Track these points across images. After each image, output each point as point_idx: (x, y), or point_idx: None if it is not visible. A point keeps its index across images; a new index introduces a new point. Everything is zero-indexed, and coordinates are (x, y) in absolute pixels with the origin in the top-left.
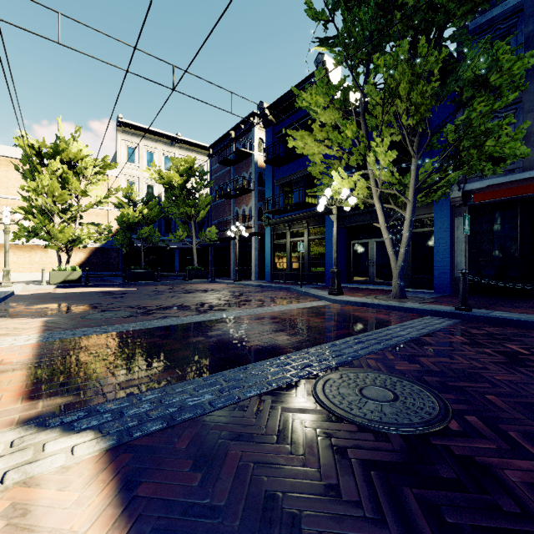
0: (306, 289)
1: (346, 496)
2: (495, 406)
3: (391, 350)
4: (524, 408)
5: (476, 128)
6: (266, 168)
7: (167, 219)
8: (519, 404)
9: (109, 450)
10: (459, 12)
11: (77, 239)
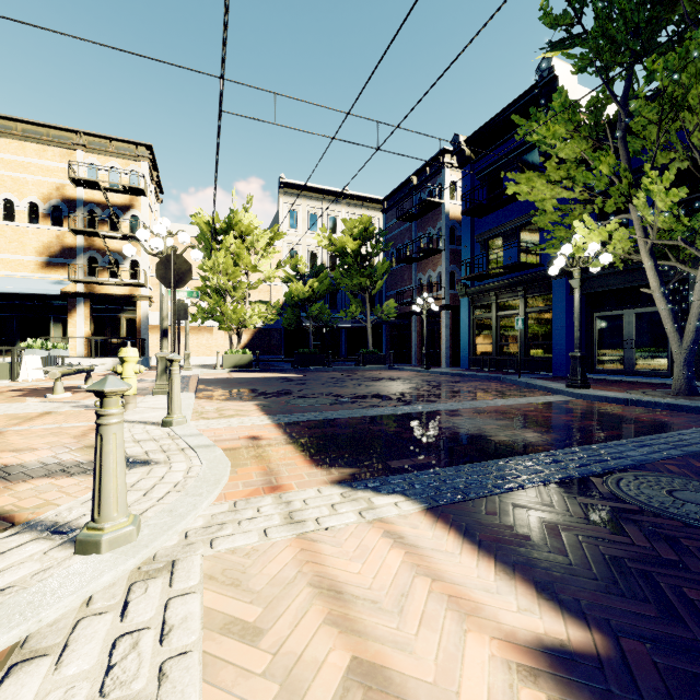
0: (528, 380)
1: (695, 570)
2: None
3: (696, 457)
4: None
5: None
6: (462, 221)
7: (332, 293)
8: None
9: (428, 510)
10: None
11: (248, 320)
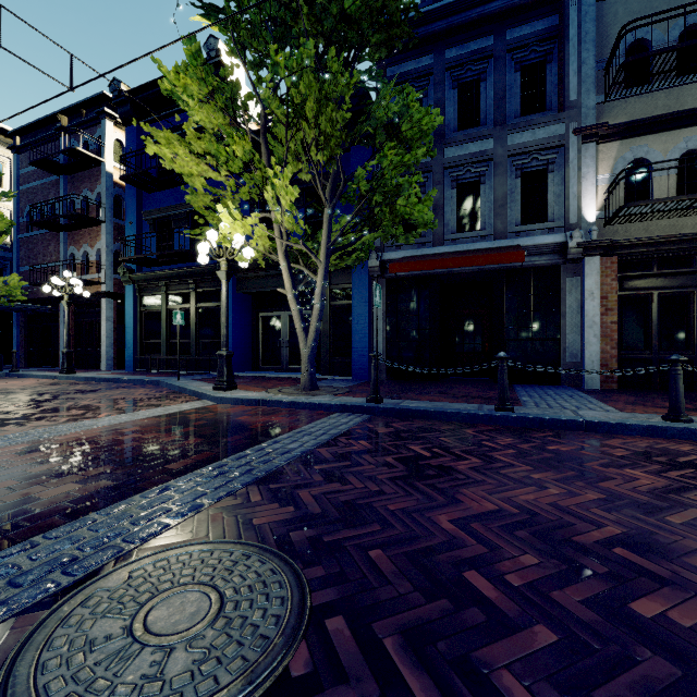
0: (185, 383)
1: None
2: (377, 574)
3: (264, 481)
4: (414, 564)
5: (388, 180)
6: (127, 190)
7: None
8: (409, 556)
9: None
10: (373, 38)
11: None
